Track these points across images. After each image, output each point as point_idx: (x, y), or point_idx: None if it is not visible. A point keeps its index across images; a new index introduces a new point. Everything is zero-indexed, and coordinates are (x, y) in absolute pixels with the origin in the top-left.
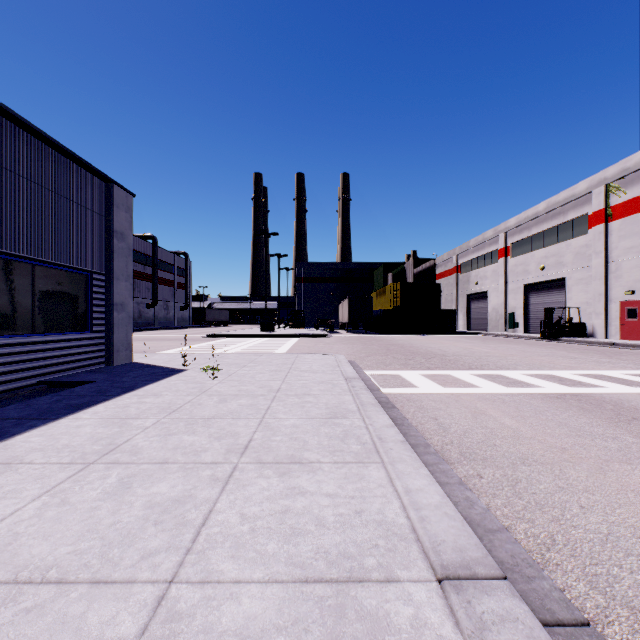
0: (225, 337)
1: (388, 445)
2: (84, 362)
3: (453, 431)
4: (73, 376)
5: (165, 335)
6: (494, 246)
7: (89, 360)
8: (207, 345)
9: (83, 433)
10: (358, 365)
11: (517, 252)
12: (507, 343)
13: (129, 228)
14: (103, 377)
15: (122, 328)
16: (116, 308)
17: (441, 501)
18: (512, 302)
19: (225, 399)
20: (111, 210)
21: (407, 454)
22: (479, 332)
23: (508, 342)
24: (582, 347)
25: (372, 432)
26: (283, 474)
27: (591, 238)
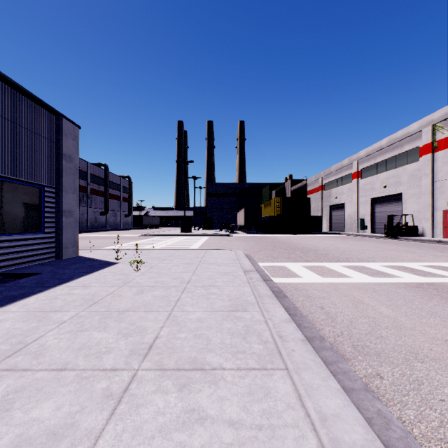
0: (155, 236)
1: (289, 345)
2: (37, 257)
3: (340, 321)
4: (25, 268)
5: (112, 235)
6: (349, 171)
7: (42, 255)
8: (141, 242)
9: (0, 329)
10: (253, 258)
11: (366, 175)
12: (361, 241)
13: (76, 152)
14: (49, 269)
15: (70, 230)
16: (65, 214)
17: (366, 438)
18: (362, 211)
19: (142, 290)
20: (60, 138)
21: (310, 358)
22: (338, 232)
23: (361, 240)
24: (417, 244)
25: (272, 328)
26: (183, 387)
27: (421, 164)
